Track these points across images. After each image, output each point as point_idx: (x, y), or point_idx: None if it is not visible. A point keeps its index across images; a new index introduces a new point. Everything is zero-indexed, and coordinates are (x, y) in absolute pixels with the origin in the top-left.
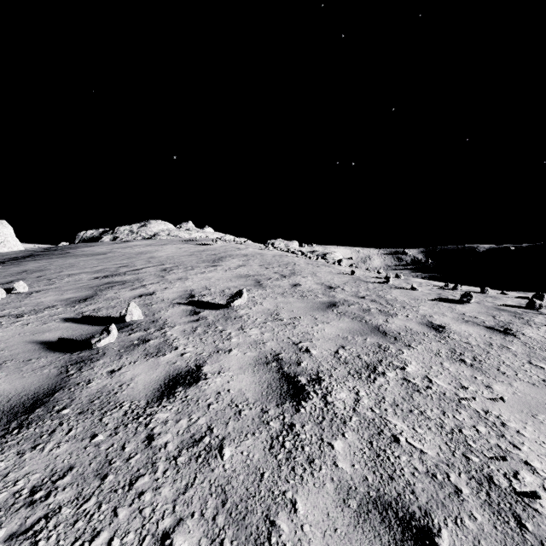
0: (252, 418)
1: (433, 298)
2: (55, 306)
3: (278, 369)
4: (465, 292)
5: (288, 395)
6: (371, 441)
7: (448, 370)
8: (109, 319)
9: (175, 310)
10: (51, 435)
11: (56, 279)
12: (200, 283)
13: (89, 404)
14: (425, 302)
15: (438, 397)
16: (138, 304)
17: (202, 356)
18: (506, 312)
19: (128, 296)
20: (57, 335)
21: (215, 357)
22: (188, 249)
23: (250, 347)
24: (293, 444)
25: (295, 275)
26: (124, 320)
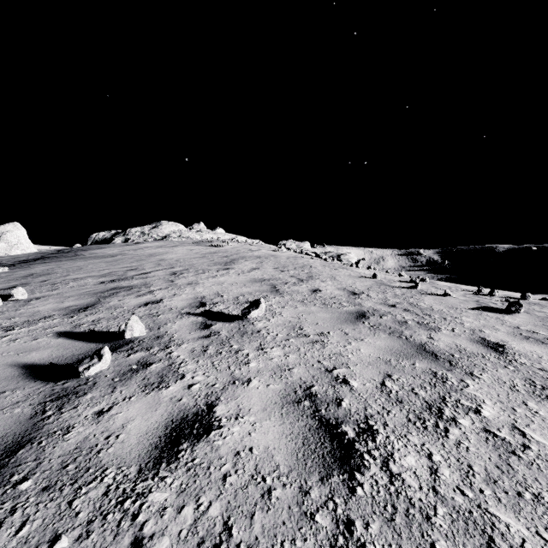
0: (287, 506)
1: (473, 306)
2: (51, 317)
3: (313, 412)
4: (505, 298)
5: (334, 459)
6: None
7: (539, 415)
8: (108, 334)
9: (183, 323)
10: None
11: (60, 284)
12: (211, 289)
13: (59, 472)
14: (466, 312)
15: (547, 465)
16: (143, 315)
17: (214, 389)
18: None
19: (133, 304)
20: (44, 356)
21: (230, 390)
22: (199, 251)
23: (273, 376)
24: None
25: (313, 279)
26: (123, 336)
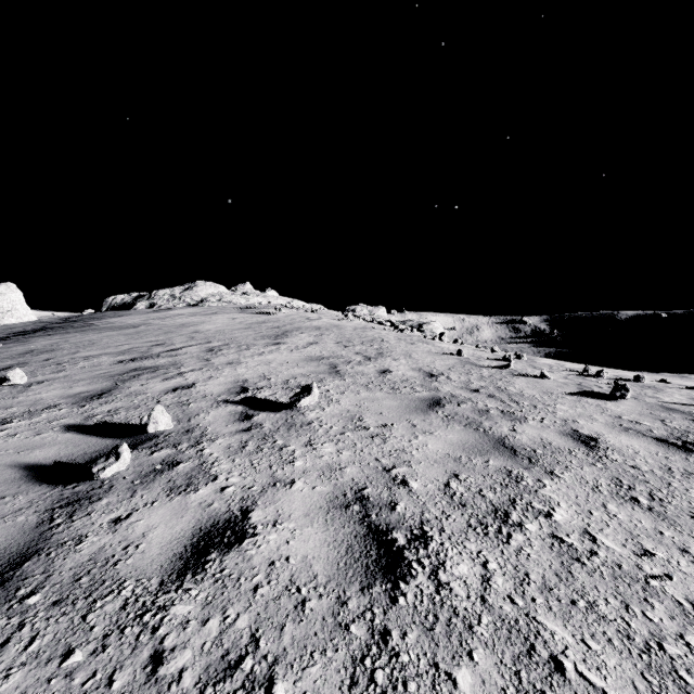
0: (321, 617)
1: (573, 391)
2: (57, 406)
3: (362, 518)
4: (614, 381)
5: (379, 569)
6: (518, 670)
7: (617, 519)
8: (127, 427)
9: (219, 413)
10: (0, 651)
11: (68, 363)
12: (256, 370)
13: (71, 585)
14: (562, 398)
15: (612, 572)
16: (170, 403)
17: (251, 492)
18: (678, 414)
19: (158, 390)
20: (51, 454)
21: (270, 493)
22: (243, 320)
23: (321, 477)
24: (389, 677)
25: (383, 357)
26: (145, 431)
